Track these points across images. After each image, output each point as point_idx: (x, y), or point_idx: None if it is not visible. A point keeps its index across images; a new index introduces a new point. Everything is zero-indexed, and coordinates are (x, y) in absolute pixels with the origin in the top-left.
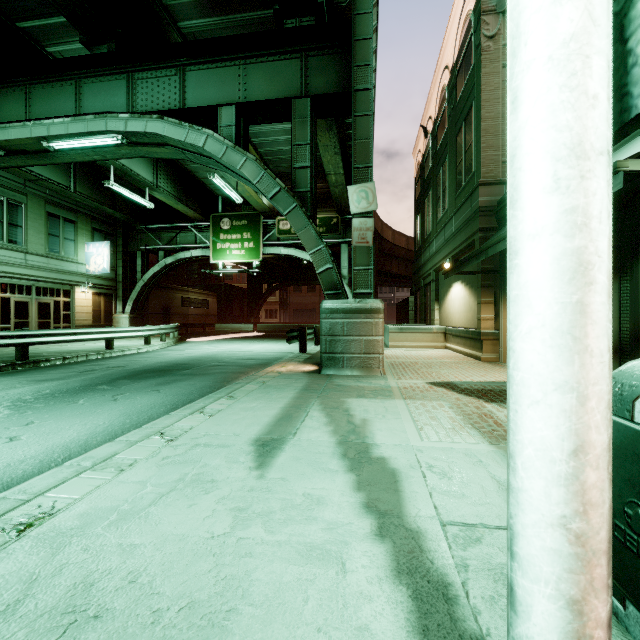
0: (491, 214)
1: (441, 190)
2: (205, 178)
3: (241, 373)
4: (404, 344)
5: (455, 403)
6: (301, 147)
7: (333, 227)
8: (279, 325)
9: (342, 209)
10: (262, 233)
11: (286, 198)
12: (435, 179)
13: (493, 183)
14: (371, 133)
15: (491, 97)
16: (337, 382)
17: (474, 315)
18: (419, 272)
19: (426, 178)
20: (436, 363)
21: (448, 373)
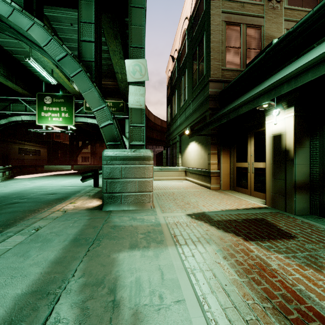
0: (216, 100)
1: (183, 89)
2: (31, 67)
3: (31, 211)
4: (163, 178)
5: (223, 247)
6: (87, 24)
7: (121, 108)
8: (88, 166)
9: (126, 98)
10: (75, 108)
11: (72, 63)
12: (179, 84)
13: (217, 81)
14: (143, 22)
15: (216, 29)
16: (114, 221)
17: (204, 161)
18: (169, 137)
19: (173, 84)
20: (185, 192)
21: (197, 202)
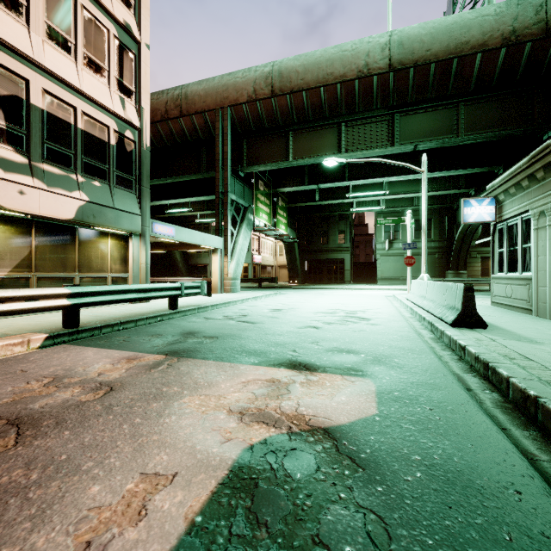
0: None
1: None
2: None
3: None
4: None
5: None
6: None
7: None
8: None
9: None
10: None
11: None
12: None
13: None
14: None
15: None
16: None
17: None
18: None
19: None
20: None
21: None
